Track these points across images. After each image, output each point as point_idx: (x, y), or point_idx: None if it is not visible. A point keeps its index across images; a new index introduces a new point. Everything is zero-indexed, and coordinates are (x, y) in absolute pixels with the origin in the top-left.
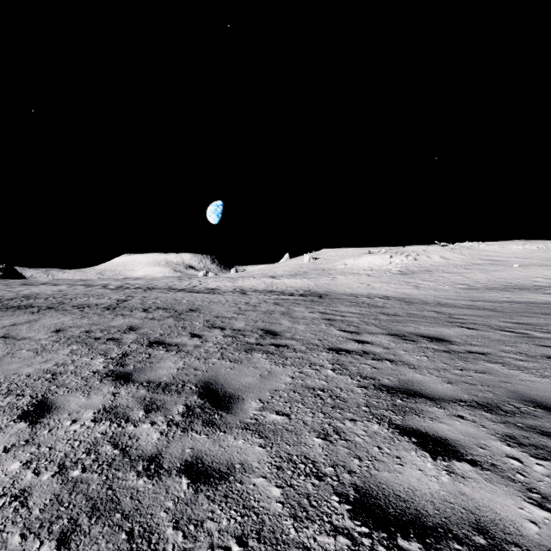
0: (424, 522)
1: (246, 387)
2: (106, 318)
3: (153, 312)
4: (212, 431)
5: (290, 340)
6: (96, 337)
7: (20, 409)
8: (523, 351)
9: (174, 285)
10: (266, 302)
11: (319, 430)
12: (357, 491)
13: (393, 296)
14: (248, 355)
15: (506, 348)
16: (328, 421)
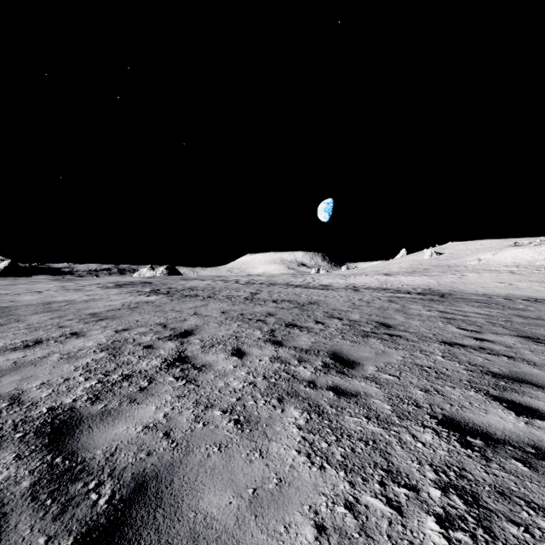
0: (491, 436)
1: (364, 358)
2: (249, 306)
3: (281, 304)
4: (343, 376)
5: (403, 332)
6: (249, 318)
7: (229, 351)
8: None
9: (290, 281)
10: (379, 299)
11: (422, 388)
12: (445, 416)
13: (544, 298)
14: (364, 339)
15: None
16: (430, 384)
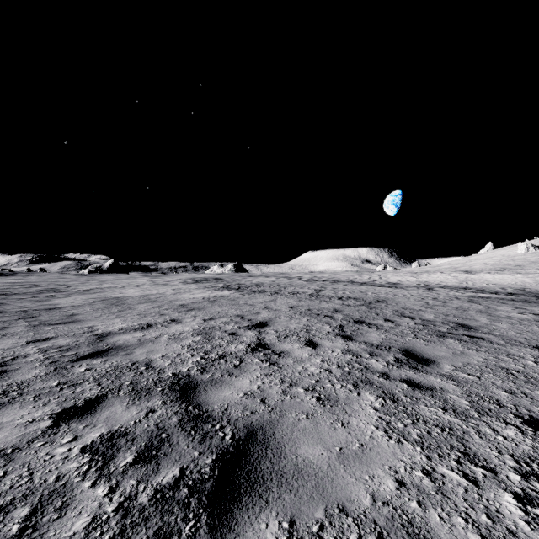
0: None
1: (440, 357)
2: (315, 302)
3: (347, 301)
4: (417, 372)
5: (486, 334)
6: (316, 313)
7: (303, 342)
8: None
9: (354, 279)
10: (458, 299)
11: (506, 389)
12: (532, 418)
13: None
14: (440, 339)
15: None
16: (517, 387)
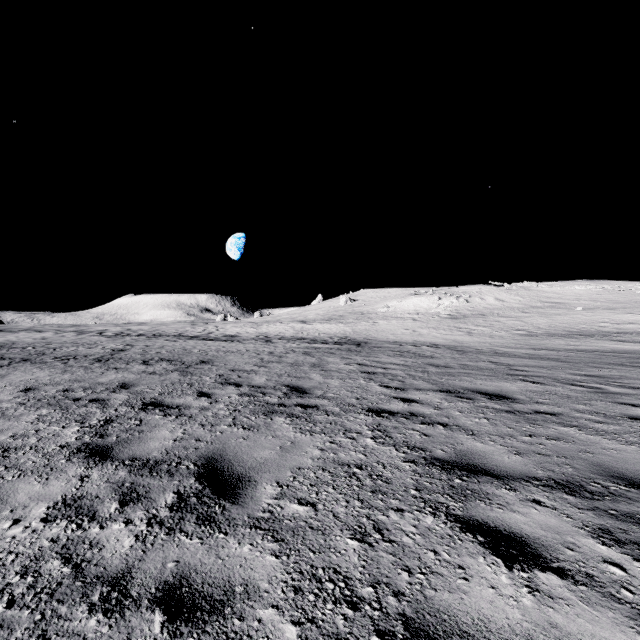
0: None
1: (261, 465)
2: (93, 373)
3: (155, 365)
4: (208, 533)
5: (321, 399)
6: (76, 397)
7: None
8: (600, 410)
9: (185, 331)
10: (294, 352)
11: (355, 527)
12: (407, 626)
13: (443, 344)
14: (267, 420)
15: (579, 406)
16: (367, 512)
